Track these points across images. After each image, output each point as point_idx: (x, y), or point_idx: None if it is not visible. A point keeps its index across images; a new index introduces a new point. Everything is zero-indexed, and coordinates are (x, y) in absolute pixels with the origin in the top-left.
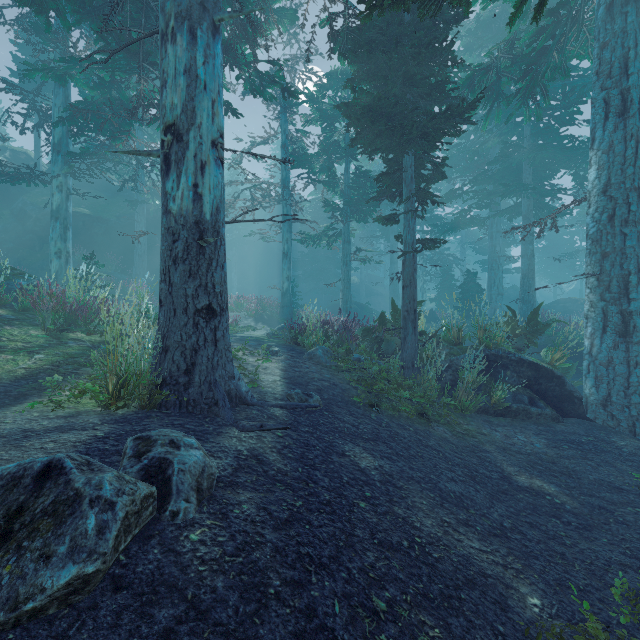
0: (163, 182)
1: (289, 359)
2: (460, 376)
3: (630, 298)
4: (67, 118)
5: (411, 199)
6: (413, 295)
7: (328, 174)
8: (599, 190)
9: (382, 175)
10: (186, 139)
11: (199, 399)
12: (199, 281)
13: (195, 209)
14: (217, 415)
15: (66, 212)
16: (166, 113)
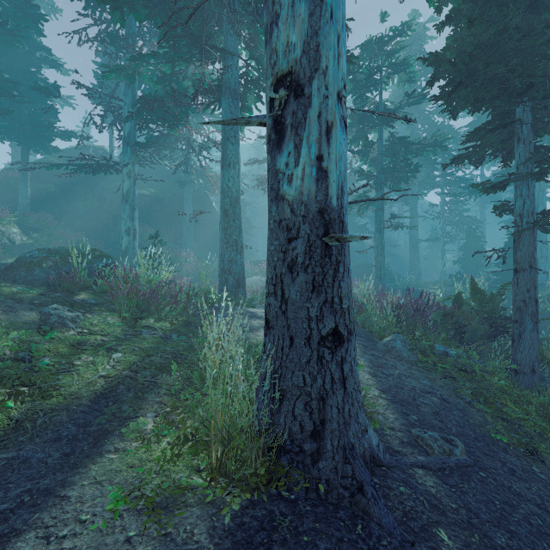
0: (271, 157)
1: (365, 352)
2: None
3: None
4: (135, 113)
5: (529, 159)
6: (533, 281)
7: (365, 143)
8: None
9: (488, 132)
10: (308, 92)
11: (334, 479)
12: (324, 295)
13: (318, 192)
14: (367, 513)
15: (133, 195)
16: (277, 60)
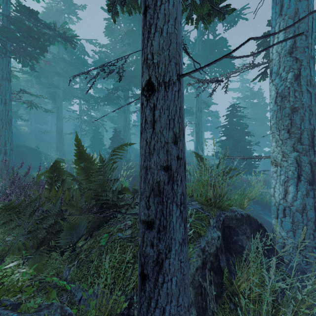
0: None
1: None
2: (223, 279)
3: (315, 150)
4: None
5: None
6: (181, 117)
7: None
8: (282, 54)
9: None
10: None
11: None
12: None
13: None
14: None
15: None
16: None
